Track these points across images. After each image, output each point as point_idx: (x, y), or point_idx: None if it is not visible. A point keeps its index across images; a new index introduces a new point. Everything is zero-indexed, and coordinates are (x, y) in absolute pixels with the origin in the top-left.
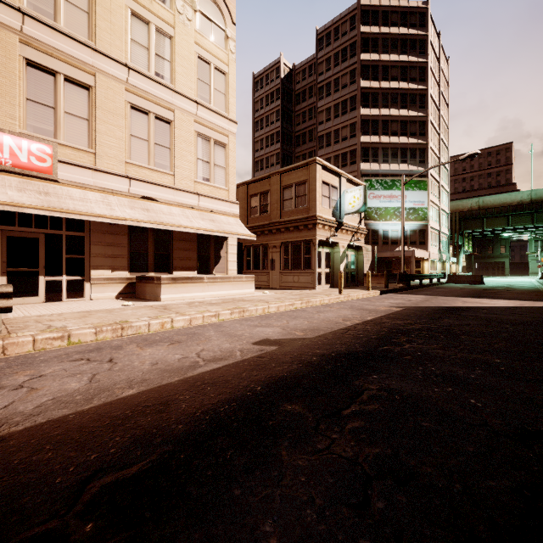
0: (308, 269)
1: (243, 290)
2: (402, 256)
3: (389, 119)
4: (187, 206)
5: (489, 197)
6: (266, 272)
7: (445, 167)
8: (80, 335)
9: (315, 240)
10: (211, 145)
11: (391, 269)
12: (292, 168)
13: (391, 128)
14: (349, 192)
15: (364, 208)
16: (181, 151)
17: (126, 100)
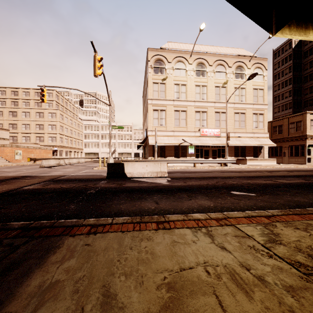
0: (302, 156)
1: (271, 163)
2: None
3: None
4: (250, 137)
5: None
6: (281, 157)
7: None
8: (243, 167)
9: (306, 144)
10: (258, 115)
11: None
12: (294, 116)
13: None
14: None
15: None
16: (248, 121)
17: (233, 112)
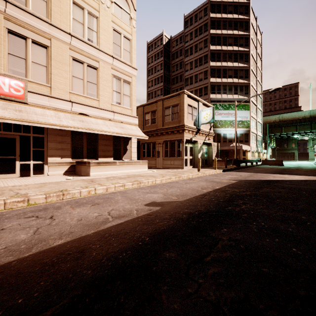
0: (179, 157)
1: (140, 169)
2: (235, 149)
3: (227, 68)
4: (106, 119)
5: (286, 114)
6: (154, 159)
7: (259, 97)
8: (35, 199)
9: (183, 139)
10: (121, 82)
11: (228, 156)
12: (170, 96)
13: (228, 73)
14: (204, 111)
15: (213, 120)
16: (103, 86)
17: (70, 55)
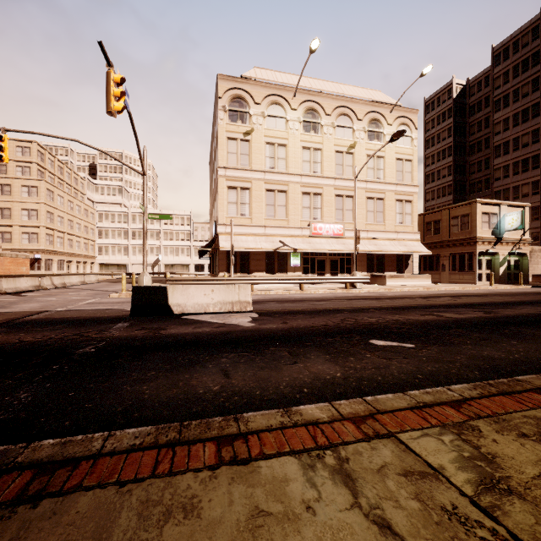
0: (470, 271)
1: (424, 282)
2: None
3: None
4: (391, 239)
5: None
6: (438, 273)
7: None
8: (381, 290)
9: (475, 252)
10: (403, 203)
11: None
12: (458, 206)
13: None
14: (508, 215)
15: (521, 227)
16: (388, 212)
17: (365, 196)
